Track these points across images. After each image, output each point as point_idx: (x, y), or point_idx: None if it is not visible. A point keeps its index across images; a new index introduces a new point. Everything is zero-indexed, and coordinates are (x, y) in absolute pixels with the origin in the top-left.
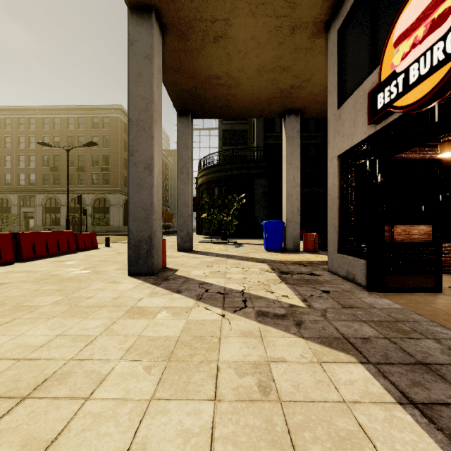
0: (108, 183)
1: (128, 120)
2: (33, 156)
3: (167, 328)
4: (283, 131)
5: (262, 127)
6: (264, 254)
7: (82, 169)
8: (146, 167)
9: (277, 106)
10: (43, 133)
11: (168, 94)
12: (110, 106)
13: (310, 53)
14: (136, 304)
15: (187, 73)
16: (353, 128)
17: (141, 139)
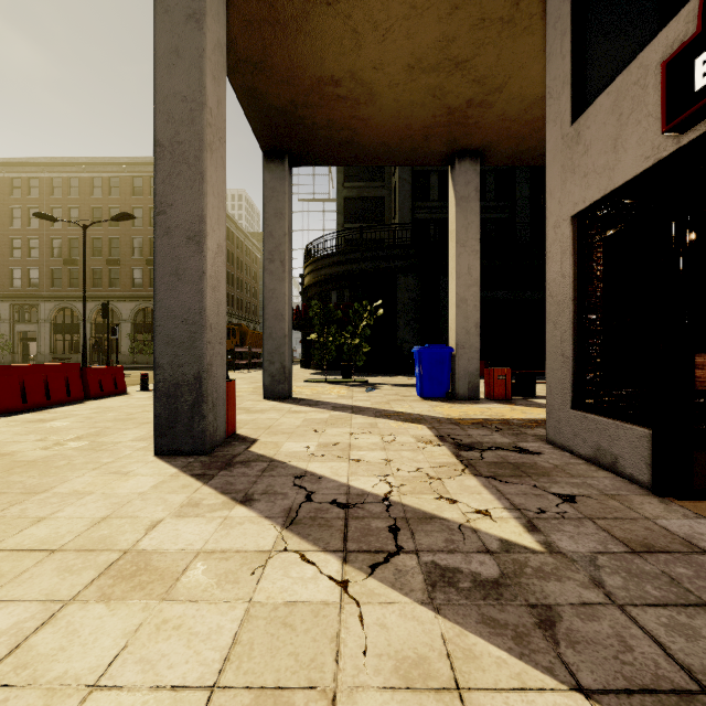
0: None
1: (154, 143)
2: (35, 239)
3: (187, 643)
4: (450, 188)
5: (409, 193)
6: (418, 404)
7: (116, 261)
8: (190, 237)
9: (441, 141)
10: (51, 203)
11: (246, 116)
12: None
13: (508, 30)
14: (137, 541)
15: (278, 73)
16: (613, 154)
17: (181, 180)
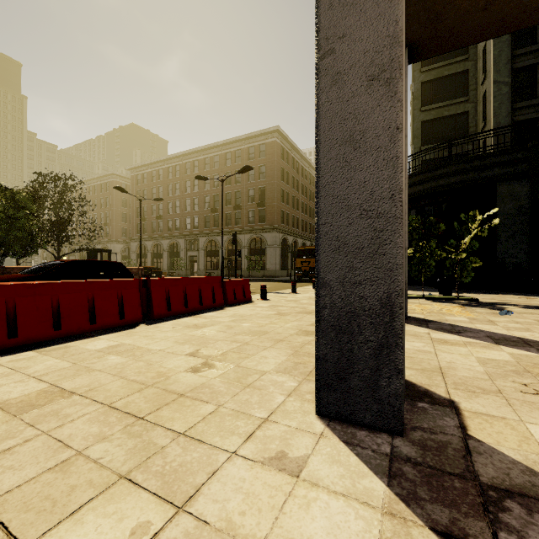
0: (264, 221)
1: None
2: (197, 199)
3: None
4: None
5: (507, 95)
6: None
7: (239, 207)
8: (372, 76)
9: None
10: (204, 174)
11: None
12: (267, 130)
13: None
14: None
15: None
16: None
17: None
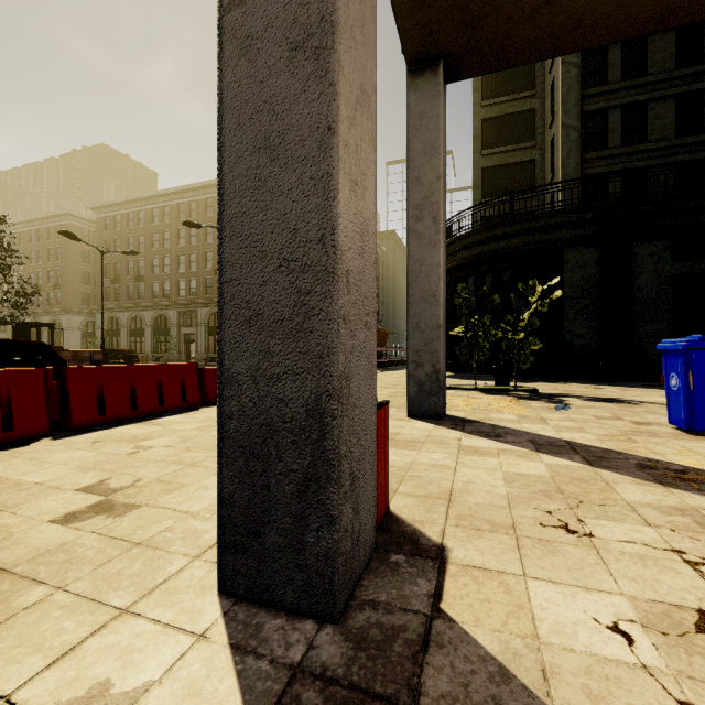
0: None
1: None
2: (194, 254)
3: None
4: None
5: (576, 142)
6: (704, 446)
7: None
8: (296, 43)
9: None
10: (205, 221)
11: None
12: None
13: None
14: None
15: None
16: None
17: None
